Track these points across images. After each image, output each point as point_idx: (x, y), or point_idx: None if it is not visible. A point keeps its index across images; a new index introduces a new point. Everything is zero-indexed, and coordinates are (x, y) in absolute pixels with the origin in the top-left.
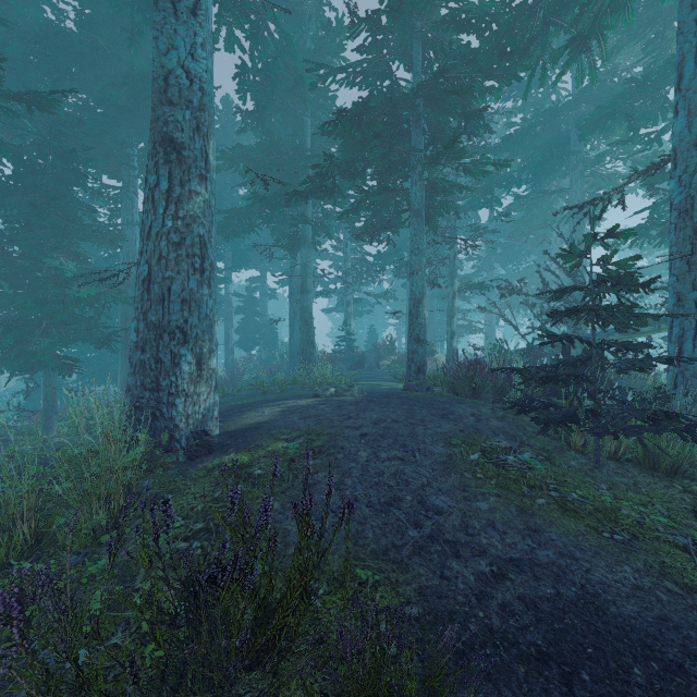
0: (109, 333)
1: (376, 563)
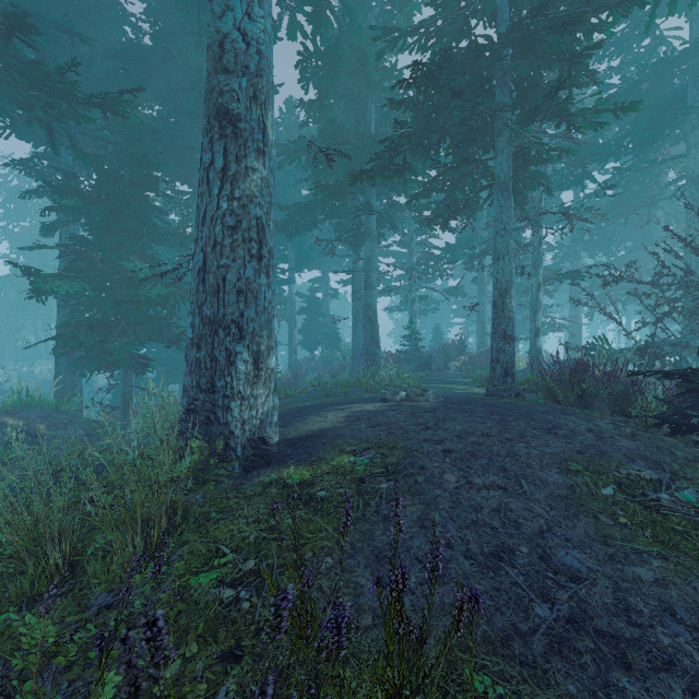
0: (178, 333)
1: (494, 662)
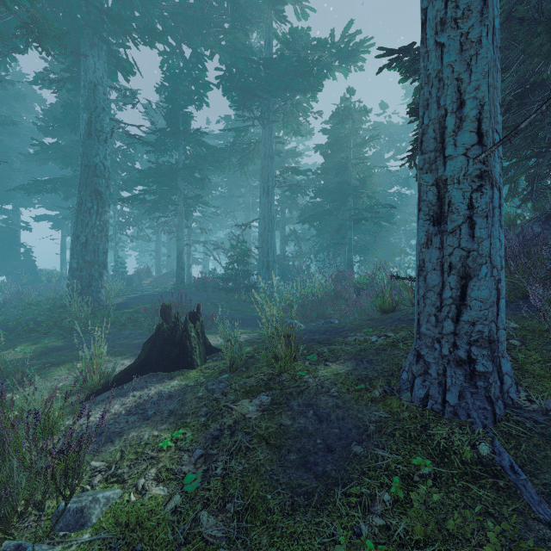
0: None
1: None
